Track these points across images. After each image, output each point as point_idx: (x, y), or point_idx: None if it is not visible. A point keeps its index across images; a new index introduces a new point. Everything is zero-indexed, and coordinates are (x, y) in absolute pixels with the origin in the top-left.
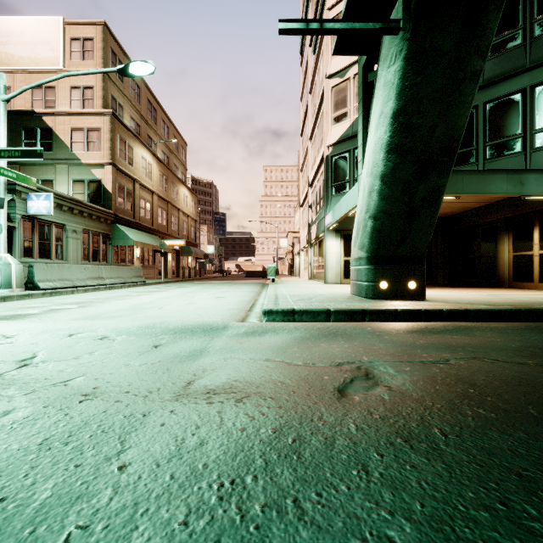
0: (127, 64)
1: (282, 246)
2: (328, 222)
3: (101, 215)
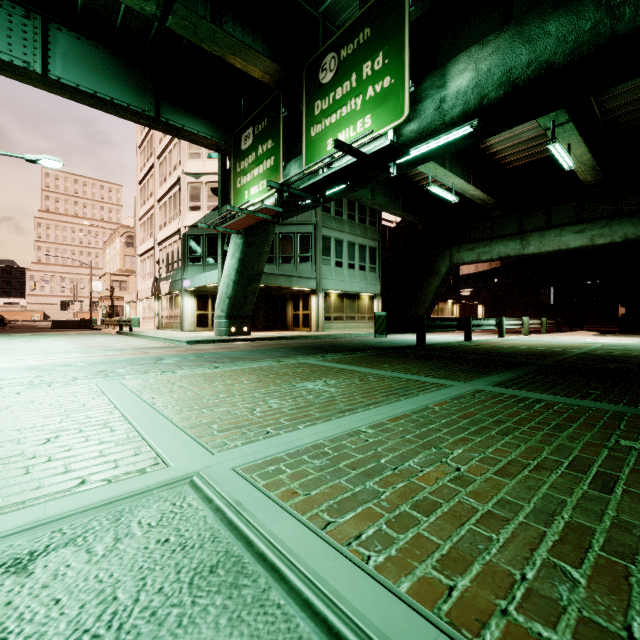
0: (40, 159)
1: (94, 290)
2: (187, 286)
3: None
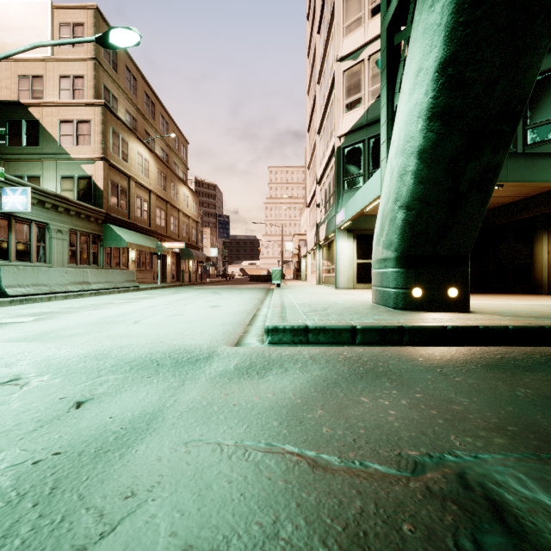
0: (107, 32)
1: (287, 249)
2: (340, 220)
3: (91, 213)
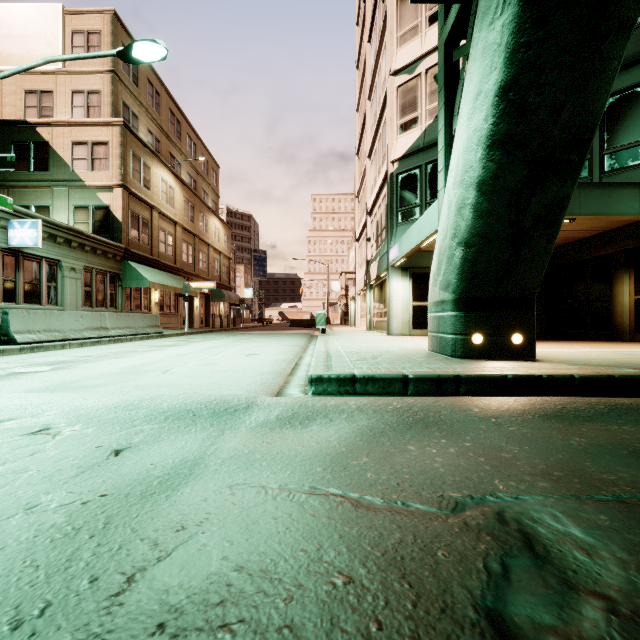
0: (130, 45)
1: (333, 289)
2: (393, 257)
3: (108, 249)
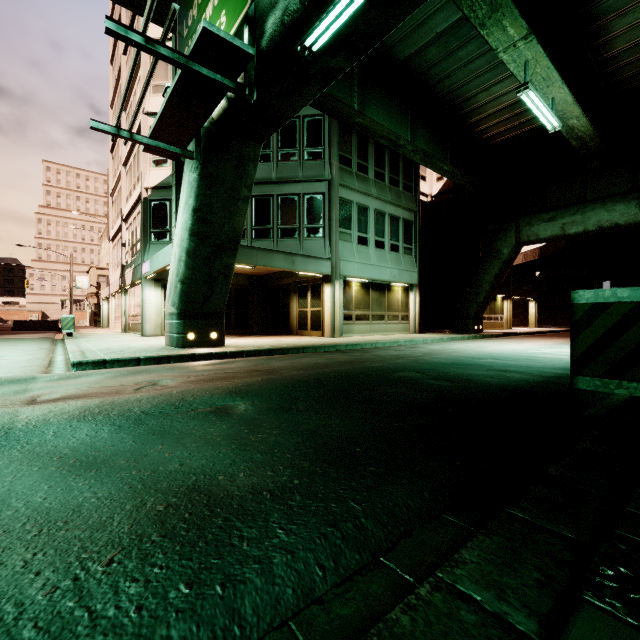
0: None
1: (79, 286)
2: (146, 271)
3: None
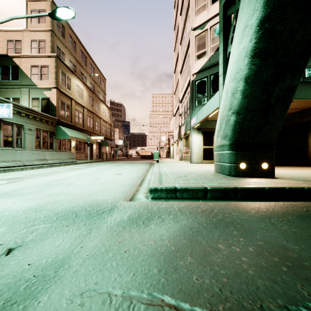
0: (55, 10)
1: (162, 140)
2: (193, 123)
3: (48, 119)
